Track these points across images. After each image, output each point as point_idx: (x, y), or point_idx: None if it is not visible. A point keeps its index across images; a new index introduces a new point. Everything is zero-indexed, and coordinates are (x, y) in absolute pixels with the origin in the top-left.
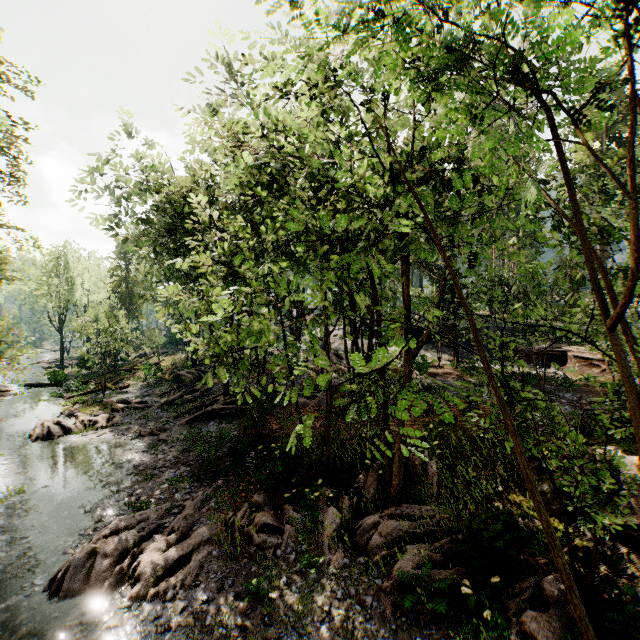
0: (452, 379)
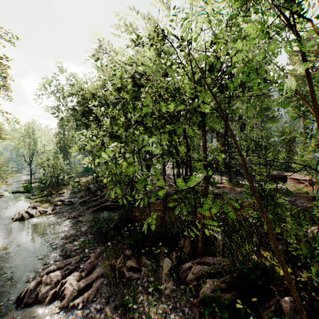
0: (228, 190)
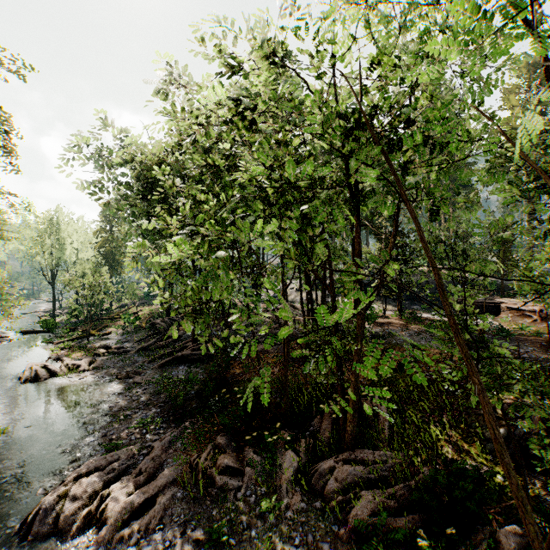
0: (397, 328)
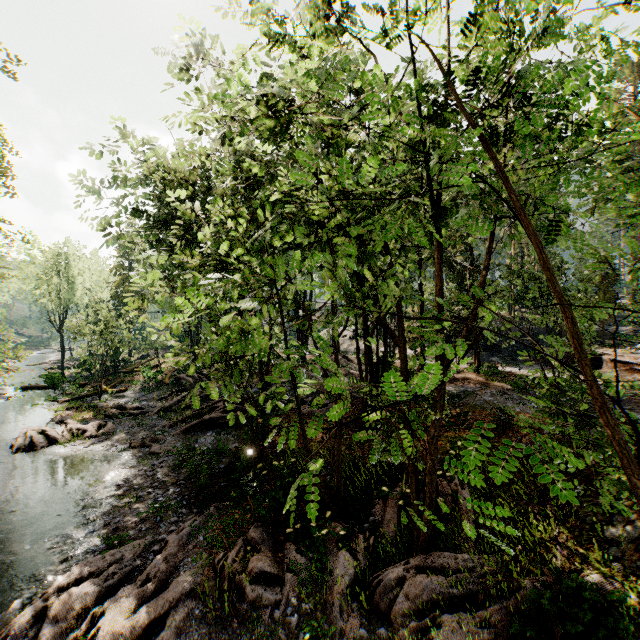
0: (475, 385)
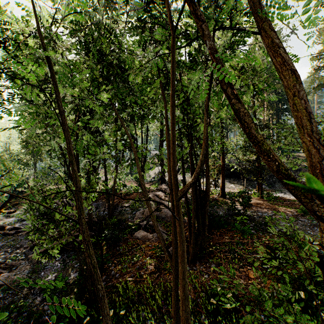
0: (268, 210)
